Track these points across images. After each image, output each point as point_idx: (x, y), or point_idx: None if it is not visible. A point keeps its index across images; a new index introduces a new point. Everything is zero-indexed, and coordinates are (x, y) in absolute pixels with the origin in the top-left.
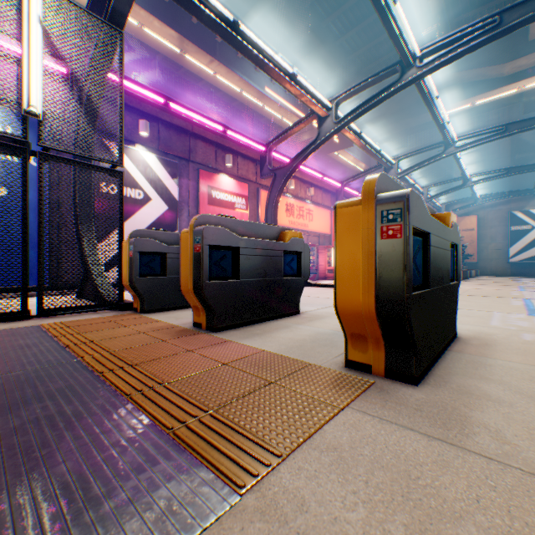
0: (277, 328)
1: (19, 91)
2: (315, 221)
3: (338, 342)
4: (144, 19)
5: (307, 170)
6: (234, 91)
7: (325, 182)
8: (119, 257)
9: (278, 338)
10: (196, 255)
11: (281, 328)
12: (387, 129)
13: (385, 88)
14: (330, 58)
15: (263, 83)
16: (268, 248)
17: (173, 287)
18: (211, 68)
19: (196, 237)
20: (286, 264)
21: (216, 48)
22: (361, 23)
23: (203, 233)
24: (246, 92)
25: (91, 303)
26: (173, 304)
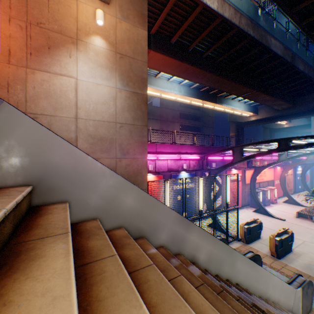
0: (292, 259)
1: (225, 198)
2: (266, 175)
3: (311, 268)
4: (192, 100)
5: (264, 158)
6: (220, 109)
7: (272, 159)
8: (237, 227)
9: (296, 264)
10: (275, 244)
11: (293, 259)
12: (305, 116)
13: (312, 152)
14: (274, 98)
15: (234, 104)
16: (286, 238)
17: (251, 236)
18: (213, 106)
19: (275, 240)
20: (288, 239)
21: (216, 99)
22: (292, 83)
23: (278, 241)
24: (226, 109)
25: (233, 239)
26: (251, 240)
